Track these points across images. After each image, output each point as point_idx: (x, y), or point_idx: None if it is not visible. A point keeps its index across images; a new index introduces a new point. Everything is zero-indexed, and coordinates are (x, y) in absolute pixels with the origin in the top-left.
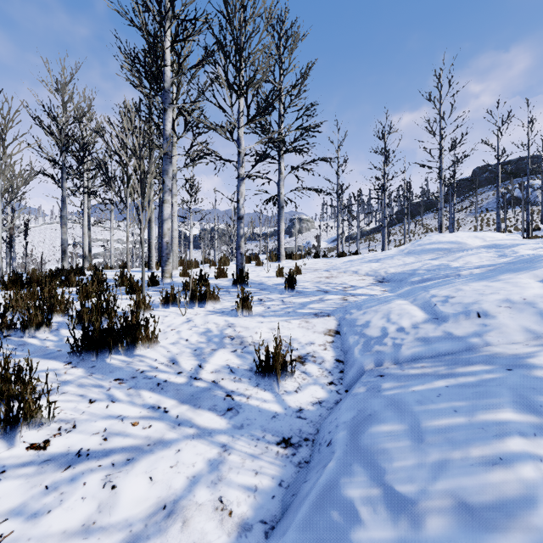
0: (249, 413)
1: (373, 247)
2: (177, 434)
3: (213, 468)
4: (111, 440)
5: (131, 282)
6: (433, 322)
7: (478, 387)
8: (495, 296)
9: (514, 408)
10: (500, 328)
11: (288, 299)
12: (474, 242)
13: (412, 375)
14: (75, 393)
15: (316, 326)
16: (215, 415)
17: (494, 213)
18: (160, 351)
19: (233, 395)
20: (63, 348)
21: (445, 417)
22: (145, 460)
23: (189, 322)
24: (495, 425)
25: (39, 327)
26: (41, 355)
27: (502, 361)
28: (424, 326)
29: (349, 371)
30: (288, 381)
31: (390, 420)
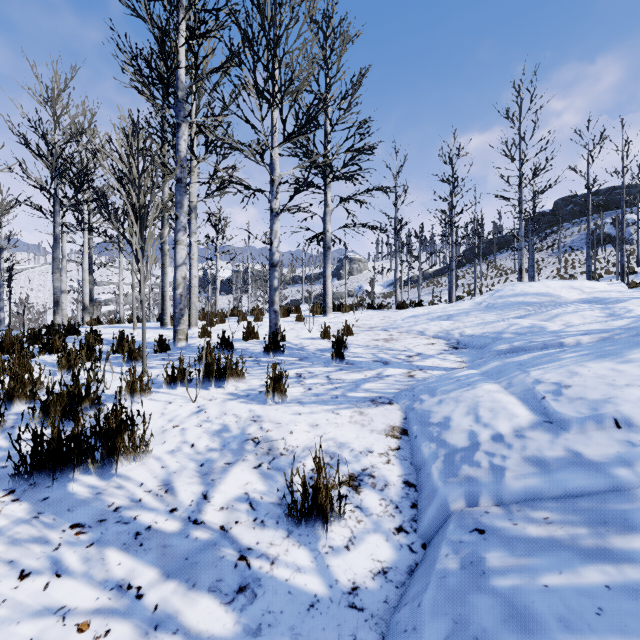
0: (272, 598)
1: (438, 293)
2: None
3: None
4: None
5: (130, 349)
6: (547, 429)
7: None
8: (635, 391)
9: None
10: None
11: (336, 374)
12: (570, 294)
13: (534, 540)
14: (3, 556)
15: (375, 420)
16: (217, 603)
17: (580, 253)
18: (151, 467)
19: (250, 558)
20: (10, 462)
21: None
22: None
23: (200, 414)
24: None
25: None
26: None
27: None
28: (533, 434)
29: (427, 508)
30: (334, 525)
31: None
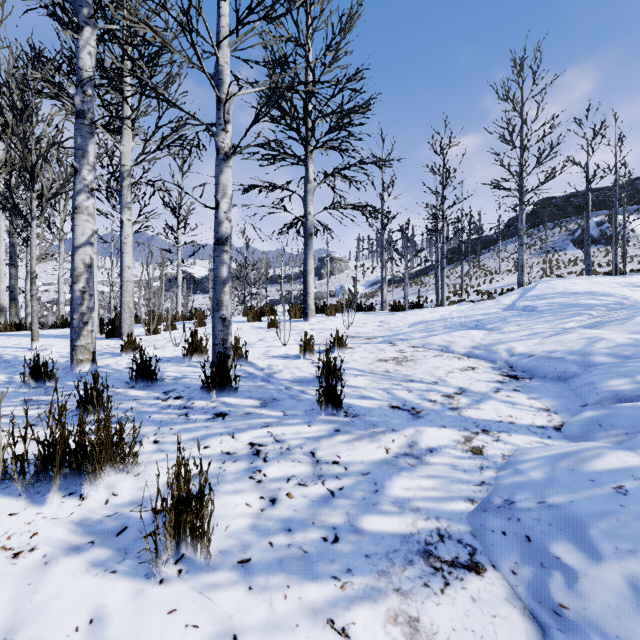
0: None
1: (422, 293)
2: None
3: None
4: None
5: None
6: None
7: None
8: None
9: None
10: None
11: (329, 445)
12: (637, 293)
13: None
14: None
15: None
16: None
17: (563, 253)
18: None
19: None
20: None
21: None
22: None
23: None
24: None
25: None
26: None
27: None
28: None
29: None
30: None
31: None
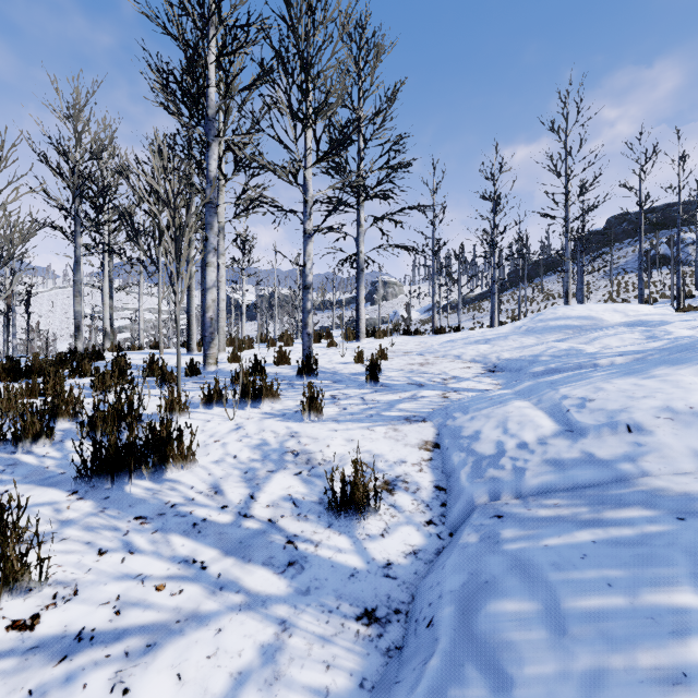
0: (317, 570)
1: (479, 319)
2: (218, 604)
3: (267, 659)
4: (126, 614)
5: (163, 371)
6: (567, 437)
7: (639, 546)
8: (649, 401)
9: (696, 586)
10: (660, 450)
11: (371, 395)
12: (613, 317)
13: (543, 518)
14: (80, 539)
15: (408, 436)
16: (271, 573)
17: (634, 275)
18: (199, 474)
19: (297, 542)
20: (67, 469)
21: (596, 595)
22: (172, 646)
23: (239, 430)
24: (670, 614)
25: (37, 439)
26: (38, 481)
27: (669, 503)
28: (555, 441)
29: (455, 505)
30: (371, 519)
31: (516, 593)
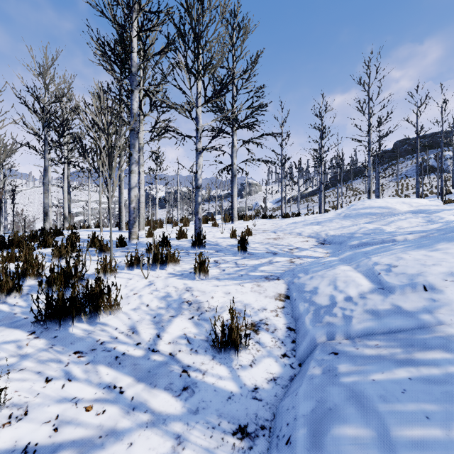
0: (204, 393)
1: (311, 207)
2: (131, 422)
3: None
4: (62, 431)
5: (100, 244)
6: (380, 293)
7: (446, 384)
8: (438, 268)
9: None
10: (450, 305)
11: (241, 261)
12: (402, 207)
13: (368, 356)
14: (33, 369)
15: (268, 290)
16: (170, 396)
17: (412, 179)
18: (122, 318)
19: (189, 371)
20: (29, 315)
21: (418, 426)
22: None
23: (151, 286)
24: None
25: (10, 293)
26: (8, 324)
27: None
28: (371, 296)
29: (302, 342)
30: (242, 353)
31: (354, 420)
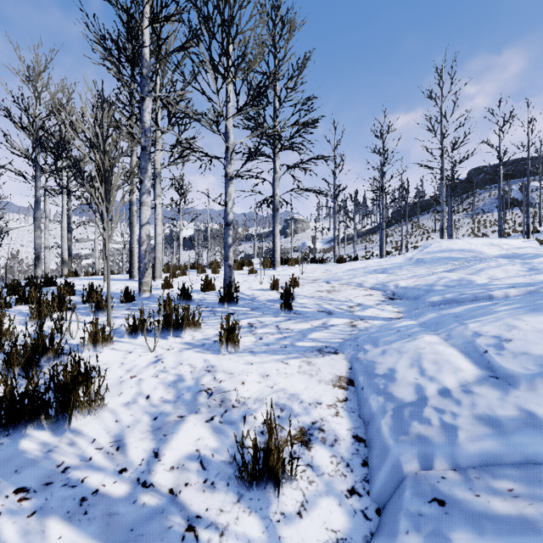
0: None
1: (370, 248)
2: None
3: None
4: None
5: (97, 300)
6: (494, 385)
7: None
8: None
9: None
10: None
11: (285, 324)
12: (491, 250)
13: (503, 519)
14: None
15: (322, 370)
16: None
17: (490, 214)
18: (105, 421)
19: (198, 528)
20: None
21: None
22: None
23: (157, 363)
24: None
25: None
26: None
27: None
28: (481, 390)
29: (379, 468)
30: (286, 487)
31: None
